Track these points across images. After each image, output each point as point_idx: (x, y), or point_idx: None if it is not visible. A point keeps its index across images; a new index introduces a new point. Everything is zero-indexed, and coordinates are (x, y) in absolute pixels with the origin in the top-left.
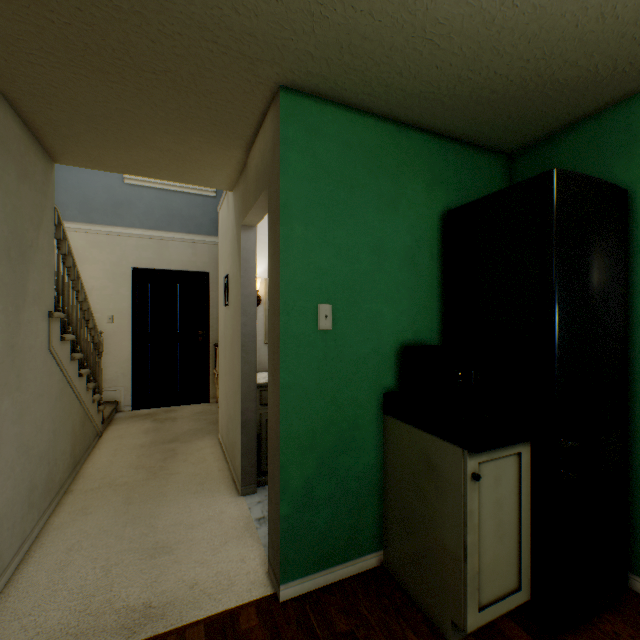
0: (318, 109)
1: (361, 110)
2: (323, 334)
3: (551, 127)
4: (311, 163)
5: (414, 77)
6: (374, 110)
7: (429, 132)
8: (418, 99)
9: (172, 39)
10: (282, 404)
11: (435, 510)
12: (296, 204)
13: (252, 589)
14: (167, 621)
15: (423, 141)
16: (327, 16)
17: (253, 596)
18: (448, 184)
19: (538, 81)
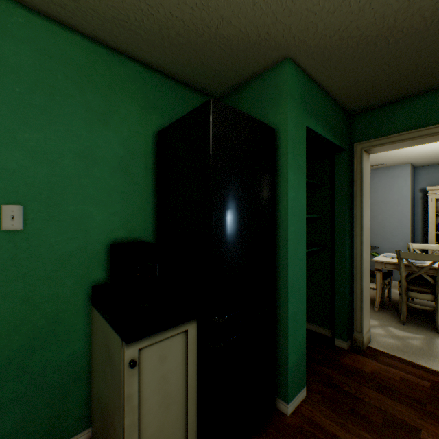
0: (3, 7)
1: (64, 24)
2: (11, 235)
3: (236, 79)
4: None
5: None
6: (78, 28)
7: (144, 64)
8: (116, 25)
9: None
10: None
11: (111, 394)
12: None
13: None
14: None
15: (138, 70)
16: None
17: None
18: (163, 111)
19: (210, 32)
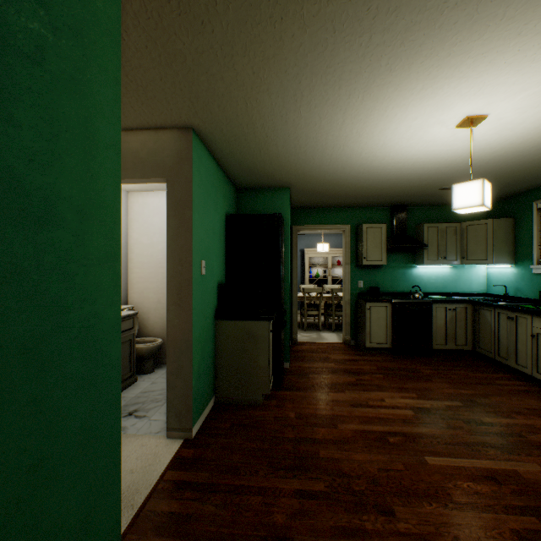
0: (201, 146)
1: (210, 152)
2: (202, 277)
3: (259, 186)
4: (200, 177)
5: (243, 155)
6: (215, 155)
7: (223, 170)
8: (235, 161)
9: (174, 87)
10: (193, 320)
11: (254, 353)
12: (196, 200)
13: (171, 446)
14: (145, 487)
15: (222, 175)
16: (244, 129)
17: (177, 447)
18: (227, 199)
19: (271, 174)
